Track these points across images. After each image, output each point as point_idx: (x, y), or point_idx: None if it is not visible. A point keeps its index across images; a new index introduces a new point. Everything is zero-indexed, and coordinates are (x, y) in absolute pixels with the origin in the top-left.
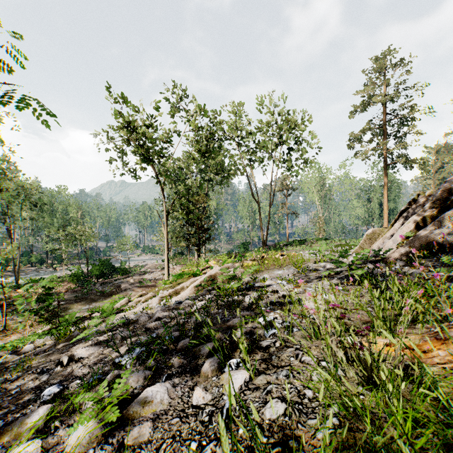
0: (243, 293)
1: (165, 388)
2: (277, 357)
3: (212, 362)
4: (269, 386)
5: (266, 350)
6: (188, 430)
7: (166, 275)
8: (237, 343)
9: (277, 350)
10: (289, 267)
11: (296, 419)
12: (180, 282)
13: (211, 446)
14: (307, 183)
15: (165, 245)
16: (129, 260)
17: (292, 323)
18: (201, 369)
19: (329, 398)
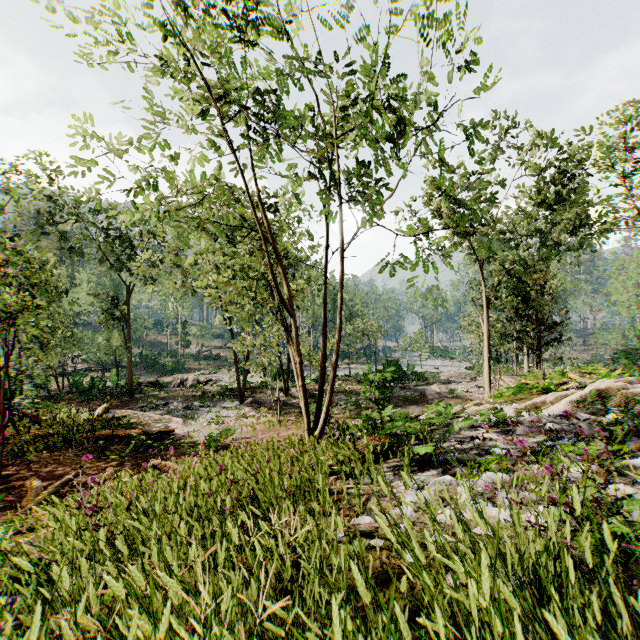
0: None
1: None
2: None
3: None
4: None
5: None
6: None
7: (487, 388)
8: None
9: None
10: None
11: None
12: (520, 398)
13: None
14: None
15: (484, 346)
16: (421, 364)
17: None
18: None
19: None
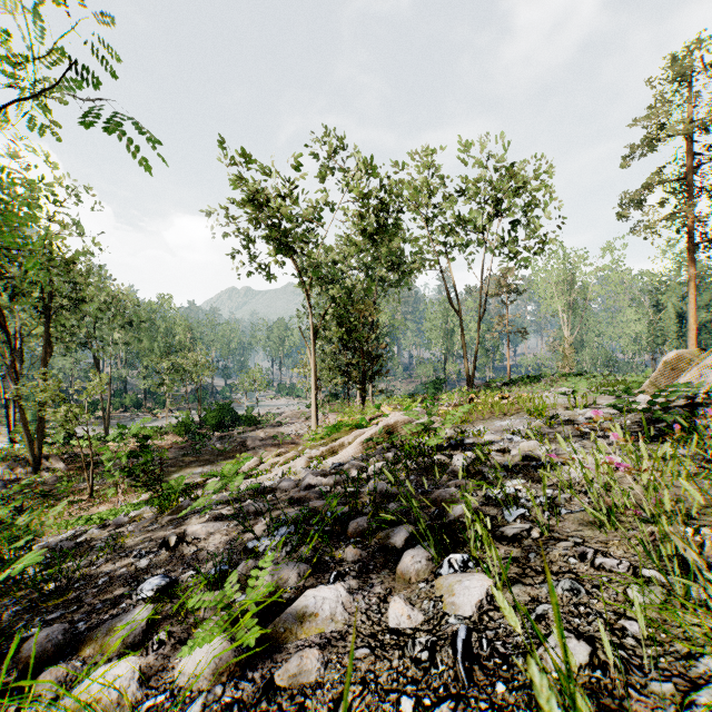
0: (447, 453)
1: (337, 595)
2: (540, 555)
3: (416, 557)
4: (539, 607)
5: (514, 543)
6: (390, 673)
7: (314, 428)
8: (454, 529)
9: (537, 543)
10: (520, 415)
11: (620, 677)
12: (336, 438)
13: (446, 710)
14: (543, 282)
15: (312, 382)
16: (258, 405)
17: (553, 500)
18: (395, 567)
19: (685, 642)
